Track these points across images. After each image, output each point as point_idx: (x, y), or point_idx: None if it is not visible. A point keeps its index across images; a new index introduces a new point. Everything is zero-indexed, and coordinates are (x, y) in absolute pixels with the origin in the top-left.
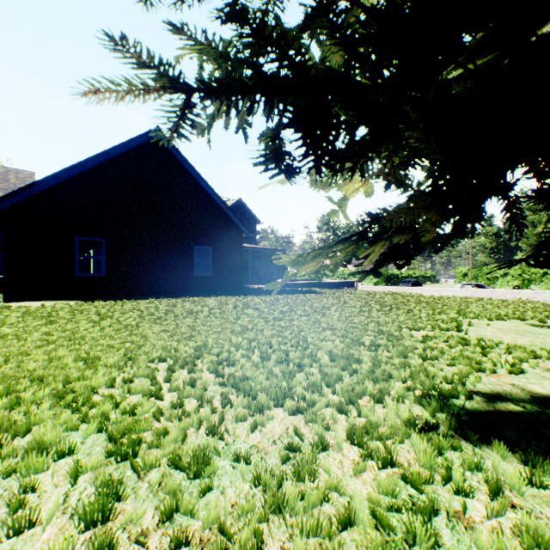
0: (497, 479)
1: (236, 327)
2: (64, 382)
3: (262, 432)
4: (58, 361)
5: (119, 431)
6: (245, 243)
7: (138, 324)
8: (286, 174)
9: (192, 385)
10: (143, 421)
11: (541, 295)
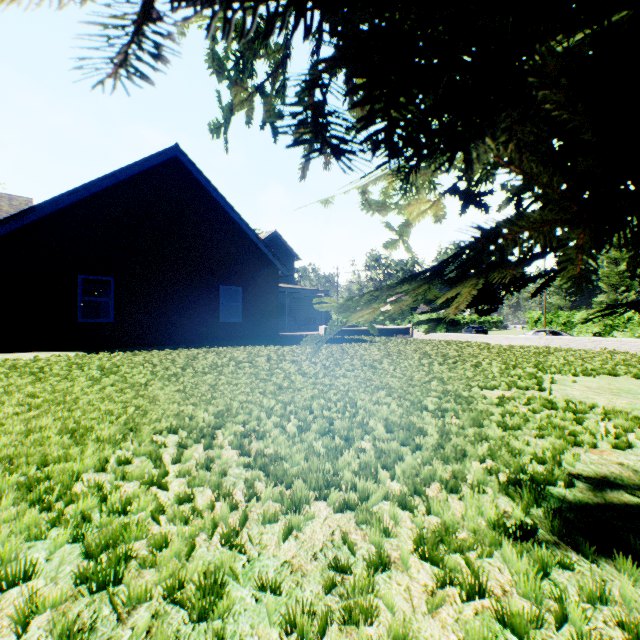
0: (636, 622)
1: (269, 386)
2: (39, 465)
3: (298, 540)
4: (37, 433)
5: (99, 542)
6: (281, 283)
7: (148, 382)
8: (335, 152)
9: (207, 467)
10: (134, 526)
11: (627, 343)
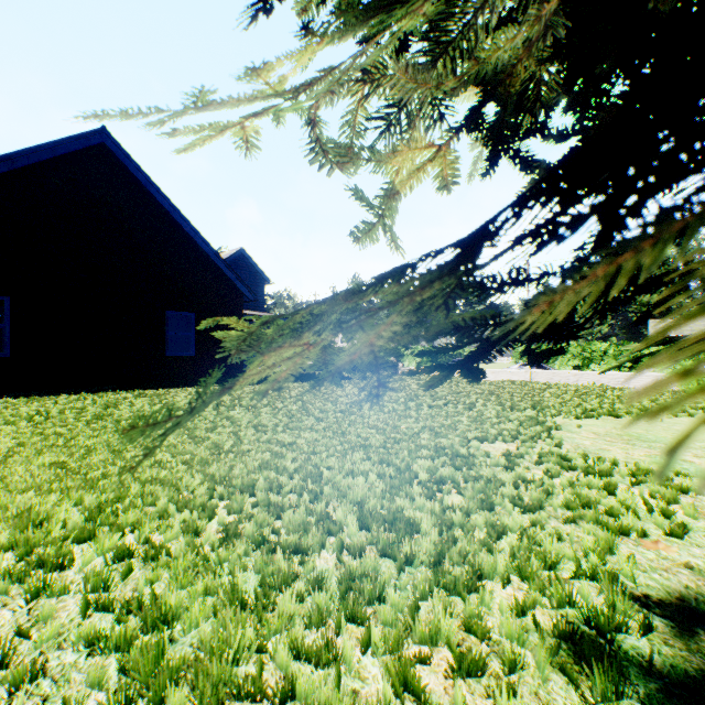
0: None
1: (202, 450)
2: None
3: None
4: None
5: None
6: (249, 310)
7: (14, 449)
8: None
9: (1, 660)
10: None
11: (607, 377)
